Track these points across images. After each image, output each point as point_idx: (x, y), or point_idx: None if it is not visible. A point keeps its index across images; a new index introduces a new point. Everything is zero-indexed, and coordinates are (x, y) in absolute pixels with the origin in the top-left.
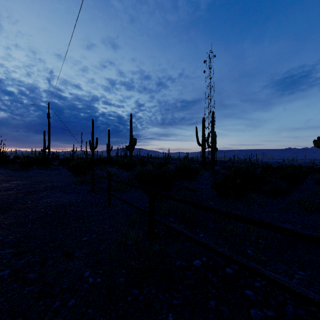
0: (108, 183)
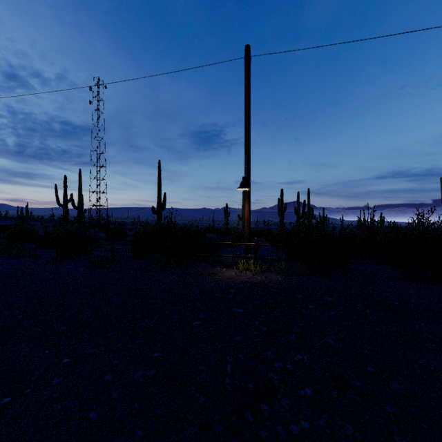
0: None
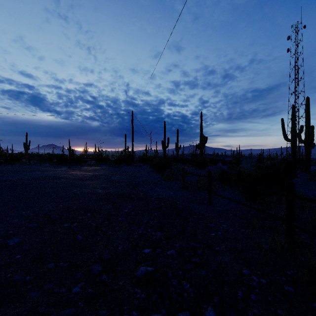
0: (209, 182)
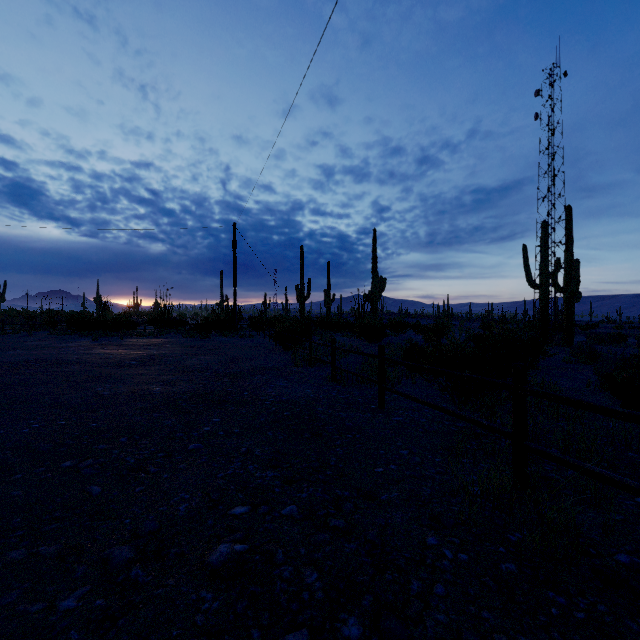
0: (380, 367)
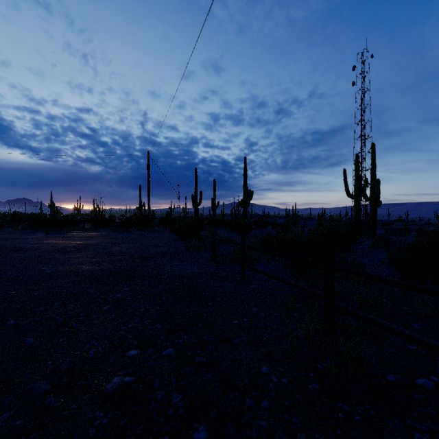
0: (242, 251)
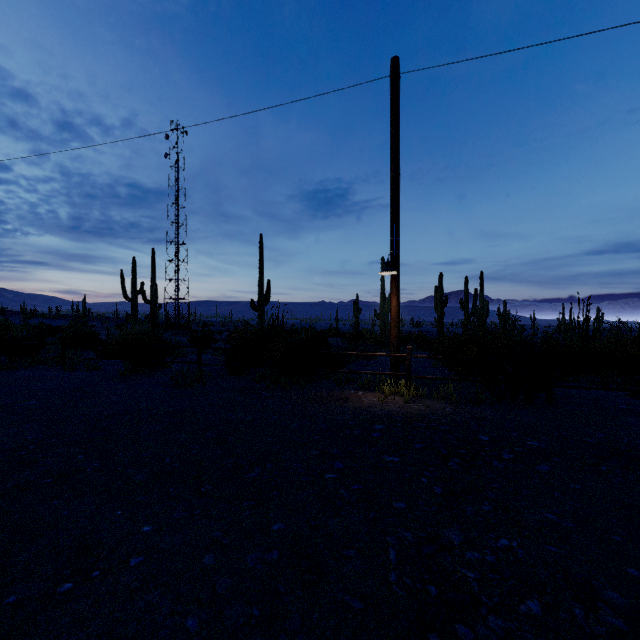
0: None
